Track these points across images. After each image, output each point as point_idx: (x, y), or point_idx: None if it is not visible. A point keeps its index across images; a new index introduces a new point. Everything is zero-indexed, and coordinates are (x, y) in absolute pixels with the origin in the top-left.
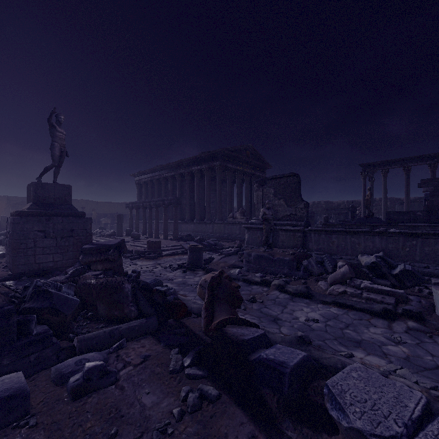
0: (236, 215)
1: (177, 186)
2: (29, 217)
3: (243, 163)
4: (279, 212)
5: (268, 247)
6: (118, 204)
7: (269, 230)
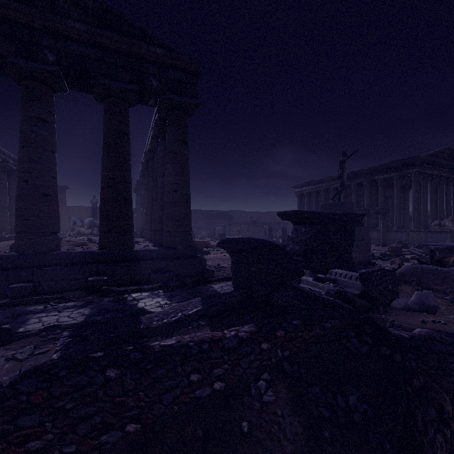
0: (445, 222)
1: (352, 196)
2: None
3: (439, 167)
4: None
5: None
6: (263, 213)
7: None
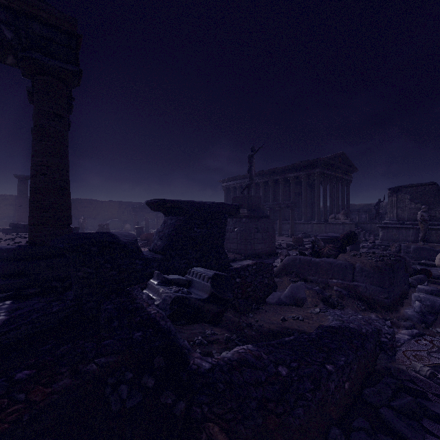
0: (339, 216)
1: (270, 191)
2: (251, 219)
3: (336, 169)
4: (416, 214)
5: (423, 241)
6: None
7: (426, 228)
